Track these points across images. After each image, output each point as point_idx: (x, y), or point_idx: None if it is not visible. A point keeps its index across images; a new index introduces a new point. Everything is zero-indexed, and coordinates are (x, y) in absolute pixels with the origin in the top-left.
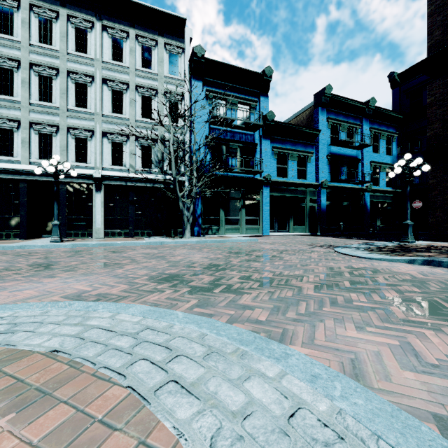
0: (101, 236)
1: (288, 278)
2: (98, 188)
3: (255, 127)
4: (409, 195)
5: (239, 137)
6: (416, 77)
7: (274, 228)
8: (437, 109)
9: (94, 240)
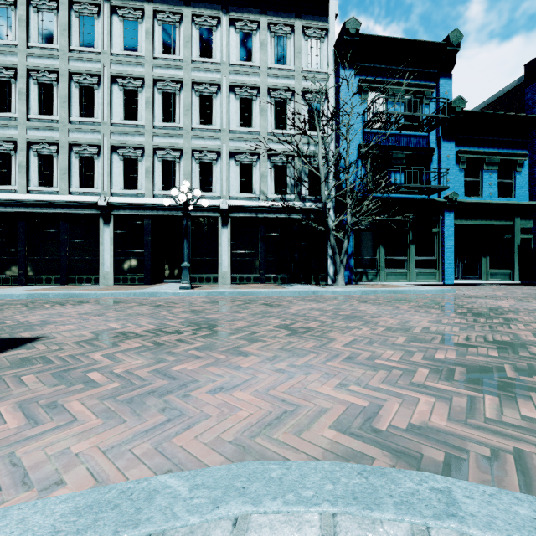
0: (228, 282)
1: None
2: (224, 222)
3: (434, 124)
4: None
5: (405, 142)
6: None
7: (455, 273)
8: None
9: (223, 287)
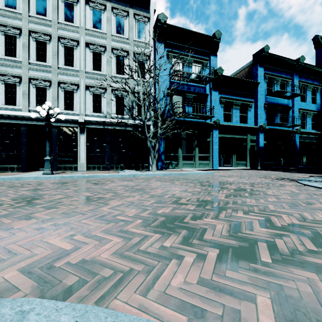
0: (84, 170)
1: None
2: (82, 131)
3: (207, 80)
4: None
5: (193, 89)
6: None
7: (220, 163)
8: None
9: (78, 172)
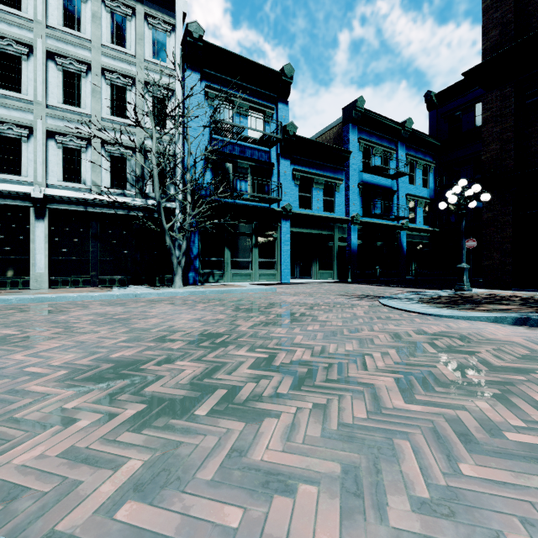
0: (45, 286)
1: (341, 362)
2: (39, 214)
3: (272, 142)
4: (464, 231)
5: (250, 153)
6: (455, 99)
7: (294, 274)
8: (494, 127)
9: (28, 292)
